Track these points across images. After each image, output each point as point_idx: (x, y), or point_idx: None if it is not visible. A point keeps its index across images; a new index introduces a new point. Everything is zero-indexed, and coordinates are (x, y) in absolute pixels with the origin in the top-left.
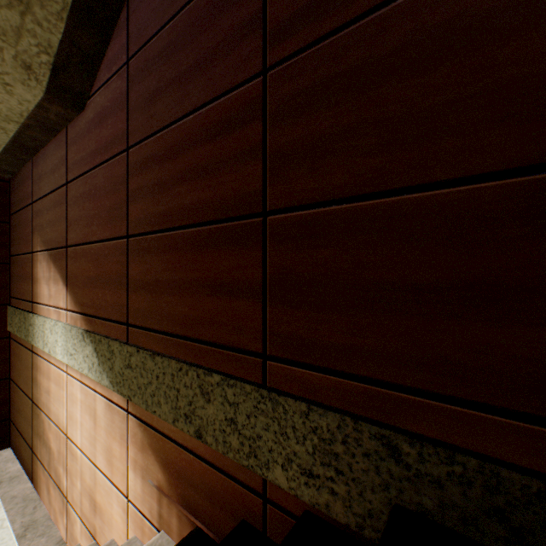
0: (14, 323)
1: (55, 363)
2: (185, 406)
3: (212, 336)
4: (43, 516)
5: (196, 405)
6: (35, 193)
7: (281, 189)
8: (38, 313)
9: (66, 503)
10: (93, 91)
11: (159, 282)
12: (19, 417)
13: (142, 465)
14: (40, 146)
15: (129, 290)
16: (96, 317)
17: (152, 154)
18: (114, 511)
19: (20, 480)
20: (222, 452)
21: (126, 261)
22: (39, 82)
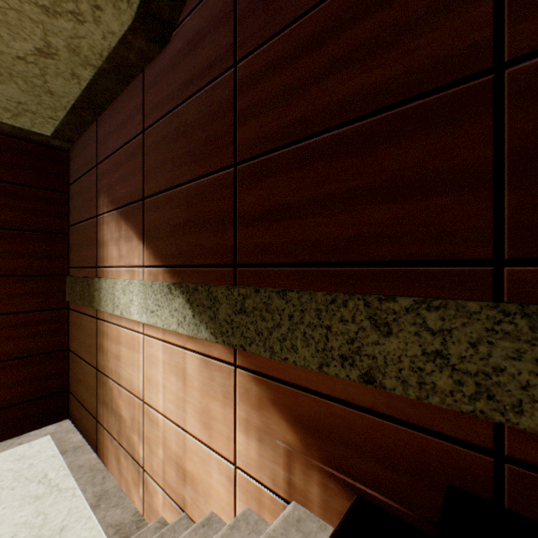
0: (74, 292)
1: (127, 326)
2: (341, 346)
3: (387, 254)
4: (113, 487)
5: (363, 342)
6: (100, 154)
7: (537, 23)
8: (104, 277)
9: (142, 473)
10: (181, 19)
11: (288, 206)
12: (79, 388)
13: (259, 425)
14: (108, 101)
15: (237, 226)
16: (186, 267)
17: (275, 58)
18: (214, 480)
19: (84, 450)
20: (415, 397)
21: (232, 194)
22: (130, 4)
